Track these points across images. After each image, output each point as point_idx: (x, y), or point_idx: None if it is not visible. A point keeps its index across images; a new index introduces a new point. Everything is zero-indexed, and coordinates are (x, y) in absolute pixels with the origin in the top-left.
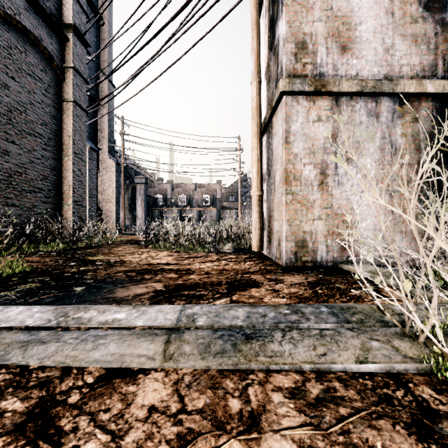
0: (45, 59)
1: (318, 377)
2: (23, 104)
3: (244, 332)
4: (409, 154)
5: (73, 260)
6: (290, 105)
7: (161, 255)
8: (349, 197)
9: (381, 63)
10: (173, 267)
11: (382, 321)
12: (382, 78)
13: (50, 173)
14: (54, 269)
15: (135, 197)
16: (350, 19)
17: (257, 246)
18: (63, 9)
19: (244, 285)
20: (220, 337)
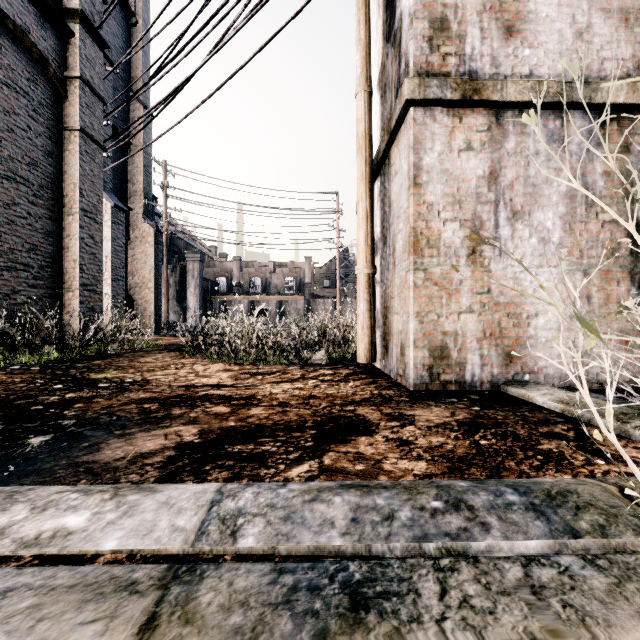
0: (34, 63)
1: None
2: None
3: (347, 574)
4: (615, 205)
5: (61, 380)
6: (421, 123)
7: (212, 370)
8: (518, 275)
9: (569, 55)
10: (226, 392)
11: None
12: (572, 79)
13: (43, 241)
14: (20, 398)
15: (186, 281)
16: None
17: (365, 356)
18: None
19: (346, 429)
20: (286, 601)
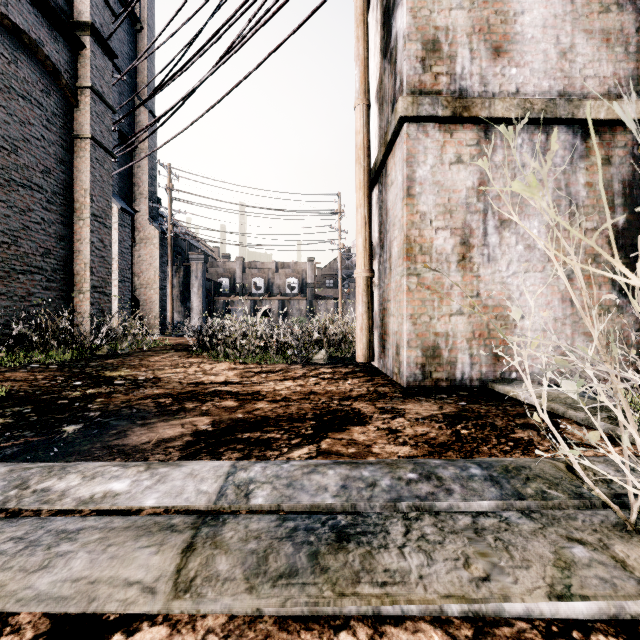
0: (47, 75)
1: (478, 637)
2: (12, 141)
3: (335, 521)
4: (597, 214)
5: (79, 378)
6: (414, 138)
7: (218, 369)
8: (505, 279)
9: (554, 74)
10: (233, 389)
11: (580, 496)
12: (556, 96)
13: (56, 245)
14: (45, 393)
15: (189, 282)
16: (506, 5)
17: (364, 355)
18: (76, 1)
19: (342, 420)
20: (289, 536)
